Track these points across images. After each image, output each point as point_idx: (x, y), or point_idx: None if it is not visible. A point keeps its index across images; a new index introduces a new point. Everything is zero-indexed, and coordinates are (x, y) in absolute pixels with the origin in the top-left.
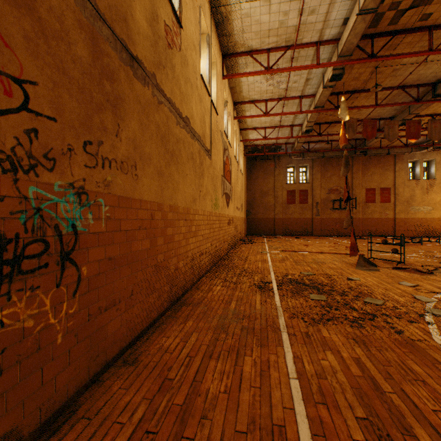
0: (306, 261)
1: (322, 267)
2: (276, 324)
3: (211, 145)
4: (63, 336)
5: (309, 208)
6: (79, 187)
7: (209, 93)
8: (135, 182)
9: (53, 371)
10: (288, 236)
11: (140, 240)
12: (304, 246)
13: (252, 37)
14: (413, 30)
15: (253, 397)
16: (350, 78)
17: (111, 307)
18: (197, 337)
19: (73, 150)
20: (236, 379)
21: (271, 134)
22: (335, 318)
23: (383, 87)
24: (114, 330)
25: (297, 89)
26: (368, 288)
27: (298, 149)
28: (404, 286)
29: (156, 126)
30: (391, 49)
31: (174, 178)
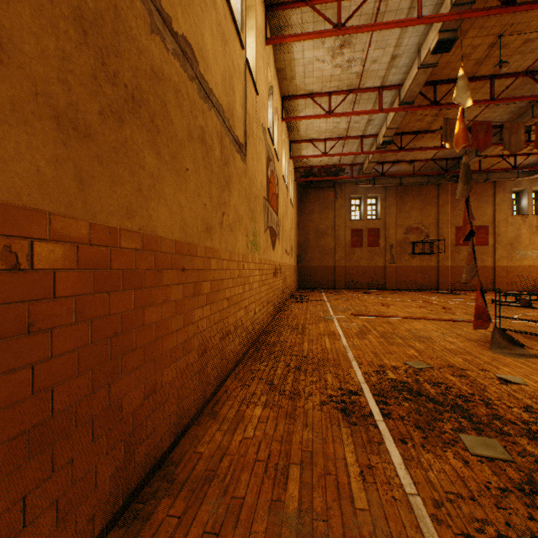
0: (401, 335)
1: (435, 349)
2: None
3: (245, 138)
4: None
5: (380, 253)
6: None
7: (242, 41)
8: None
9: None
10: (353, 290)
11: None
12: (382, 306)
13: None
14: None
15: None
16: (457, 55)
17: None
18: None
19: None
20: None
21: (332, 149)
22: None
23: (502, 73)
24: None
25: (376, 74)
26: None
27: (368, 172)
28: None
29: None
30: (530, 1)
31: (143, 163)
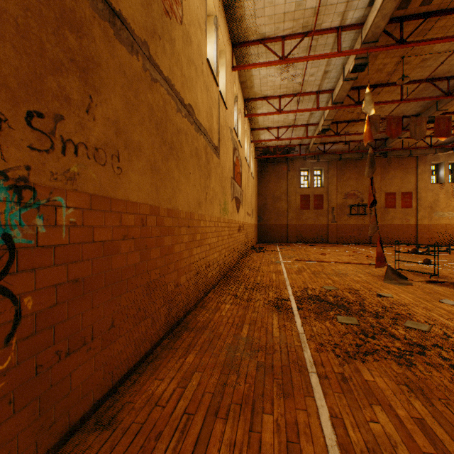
0: (326, 273)
1: (345, 280)
2: (301, 359)
3: (219, 142)
4: None
5: (324, 214)
6: (18, 177)
7: (217, 82)
8: (117, 178)
9: None
10: (302, 244)
11: (125, 253)
12: (320, 255)
13: (265, 22)
14: (448, 12)
15: None
16: (373, 70)
17: (77, 348)
18: (199, 380)
19: (5, 121)
20: None
21: (284, 134)
22: (374, 351)
23: (409, 80)
24: (82, 379)
25: (314, 83)
26: (405, 307)
27: (313, 150)
28: (448, 305)
29: (148, 109)
30: (421, 35)
31: (174, 176)
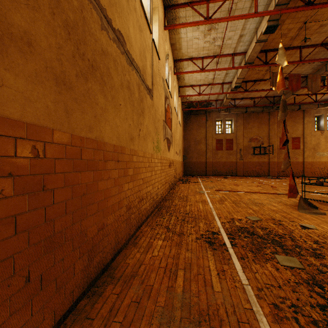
0: (245, 202)
1: (264, 210)
2: None
3: (152, 86)
4: None
5: (233, 153)
6: None
7: (151, 29)
8: None
9: None
10: (217, 176)
11: None
12: (234, 185)
13: None
14: None
15: None
16: (279, 34)
17: None
18: None
19: None
20: None
21: (204, 91)
22: None
23: (307, 45)
24: None
25: (230, 46)
26: None
27: (226, 104)
28: None
29: None
30: (323, 2)
31: (97, 102)
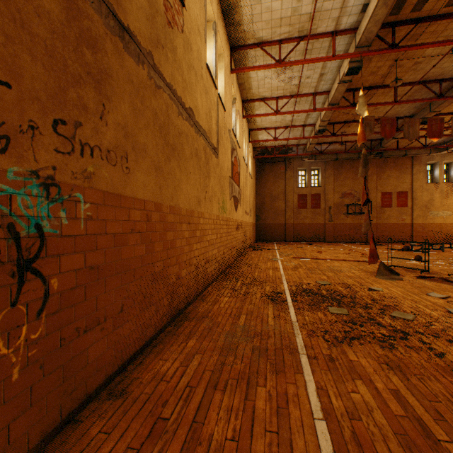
0: (321, 269)
1: (339, 276)
2: (293, 343)
3: (218, 143)
4: (22, 370)
5: (321, 213)
6: (46, 176)
7: (216, 86)
8: (126, 177)
9: (5, 418)
10: (299, 242)
11: (132, 245)
12: (317, 253)
13: (262, 27)
14: (438, 17)
15: (270, 448)
16: (367, 72)
17: (93, 327)
18: (200, 360)
19: (37, 129)
20: (246, 419)
21: (281, 134)
22: (361, 337)
23: (403, 83)
24: (97, 355)
25: (310, 85)
26: (393, 300)
27: (310, 150)
28: (434, 297)
29: (153, 113)
30: (413, 40)
31: (175, 176)
